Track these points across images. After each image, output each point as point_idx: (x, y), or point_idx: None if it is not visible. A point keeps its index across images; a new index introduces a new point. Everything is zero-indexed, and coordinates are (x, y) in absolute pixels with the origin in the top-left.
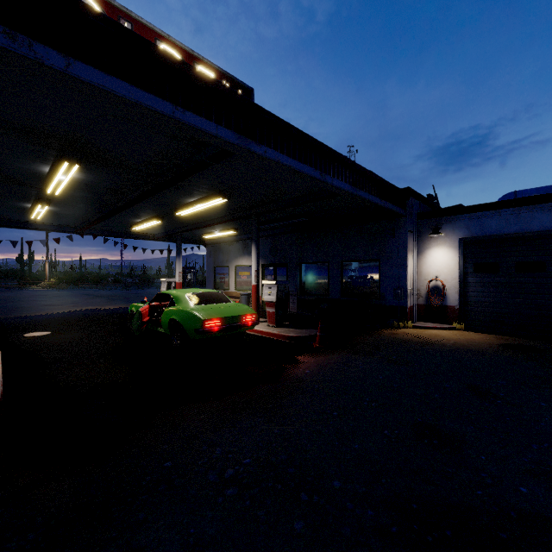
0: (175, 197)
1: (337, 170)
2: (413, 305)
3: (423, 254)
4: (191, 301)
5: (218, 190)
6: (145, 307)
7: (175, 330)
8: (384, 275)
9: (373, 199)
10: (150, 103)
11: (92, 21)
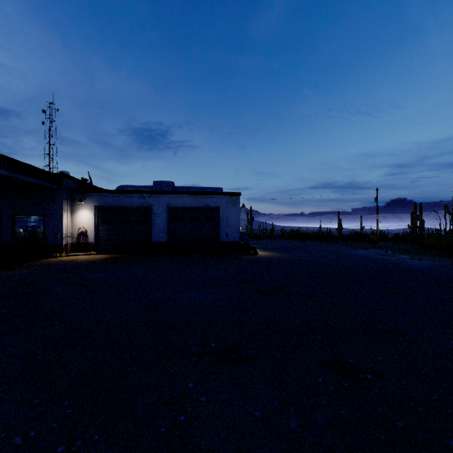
0: None
1: None
2: (68, 243)
3: (76, 213)
4: None
5: None
6: None
7: None
8: (48, 225)
9: (30, 180)
10: None
11: None
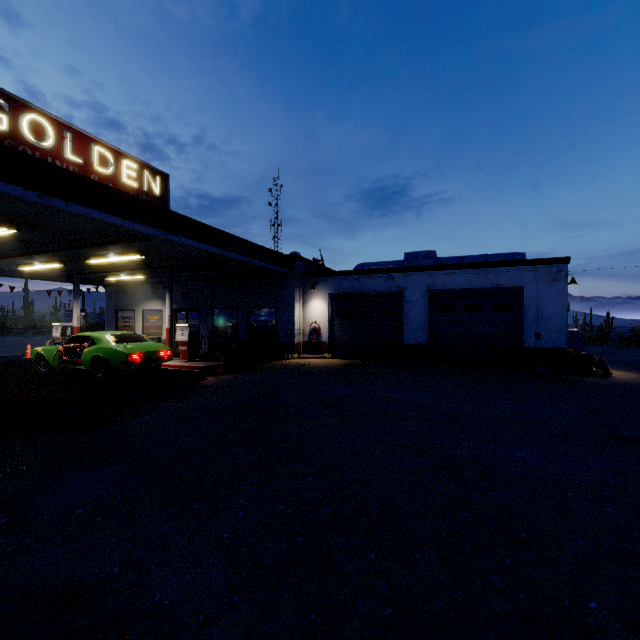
0: (91, 250)
1: (234, 246)
2: (299, 342)
3: (307, 303)
4: (113, 341)
5: (137, 249)
6: (61, 348)
7: (98, 365)
8: (279, 319)
9: (264, 265)
10: (109, 220)
11: (80, 182)
